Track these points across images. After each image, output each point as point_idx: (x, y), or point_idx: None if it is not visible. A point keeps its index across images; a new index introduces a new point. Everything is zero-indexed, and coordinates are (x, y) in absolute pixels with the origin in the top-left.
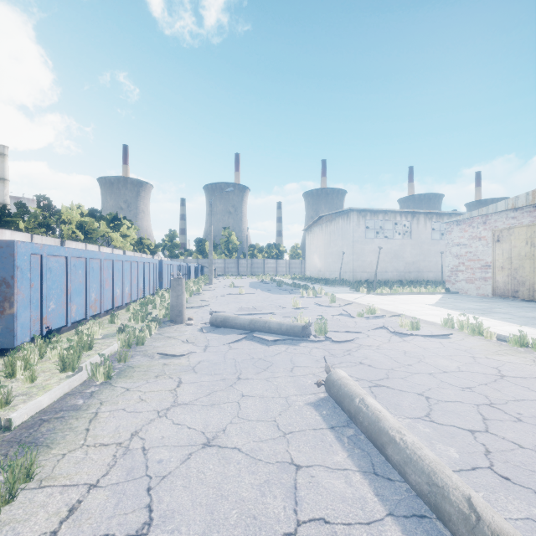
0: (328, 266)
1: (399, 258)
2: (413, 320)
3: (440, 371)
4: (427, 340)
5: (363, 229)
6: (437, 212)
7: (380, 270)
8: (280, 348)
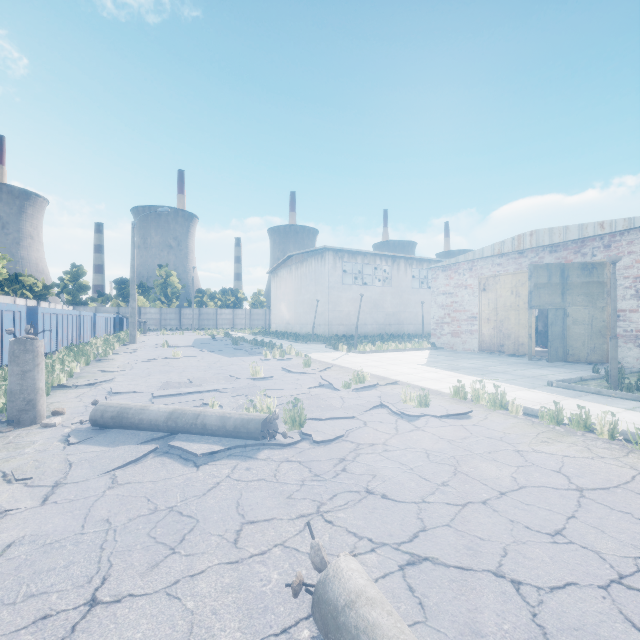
0: (299, 318)
1: (379, 308)
2: (413, 389)
3: (496, 493)
4: (445, 424)
5: (341, 272)
6: (417, 257)
7: (359, 323)
8: (219, 471)
